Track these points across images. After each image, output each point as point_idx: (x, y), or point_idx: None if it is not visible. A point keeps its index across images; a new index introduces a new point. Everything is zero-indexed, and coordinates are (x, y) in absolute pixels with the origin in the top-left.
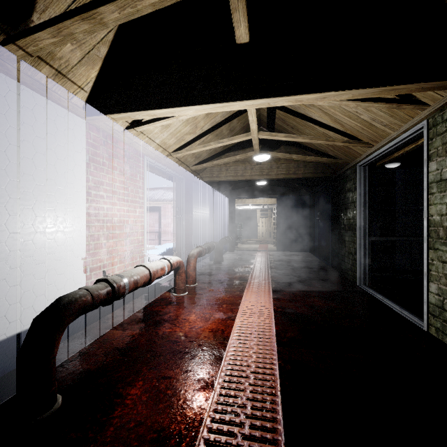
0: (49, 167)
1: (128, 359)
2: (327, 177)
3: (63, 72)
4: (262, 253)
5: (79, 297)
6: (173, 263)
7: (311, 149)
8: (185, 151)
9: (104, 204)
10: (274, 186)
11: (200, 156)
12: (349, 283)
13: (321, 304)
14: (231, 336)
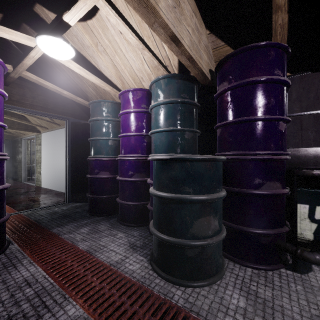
0: None
1: None
2: (9, 139)
3: None
4: None
5: None
6: None
7: None
8: None
9: None
10: None
11: None
12: (19, 182)
13: None
14: None
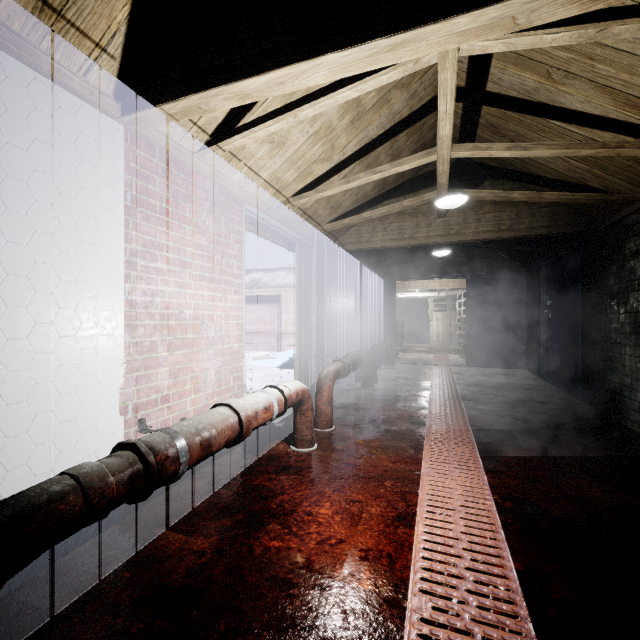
0: (39, 209)
1: (176, 632)
2: (577, 232)
3: (55, 3)
4: (443, 370)
5: (45, 502)
6: (290, 395)
7: (548, 181)
8: (313, 193)
9: (164, 285)
10: (461, 257)
11: (340, 206)
12: None
13: (603, 497)
14: (412, 580)
